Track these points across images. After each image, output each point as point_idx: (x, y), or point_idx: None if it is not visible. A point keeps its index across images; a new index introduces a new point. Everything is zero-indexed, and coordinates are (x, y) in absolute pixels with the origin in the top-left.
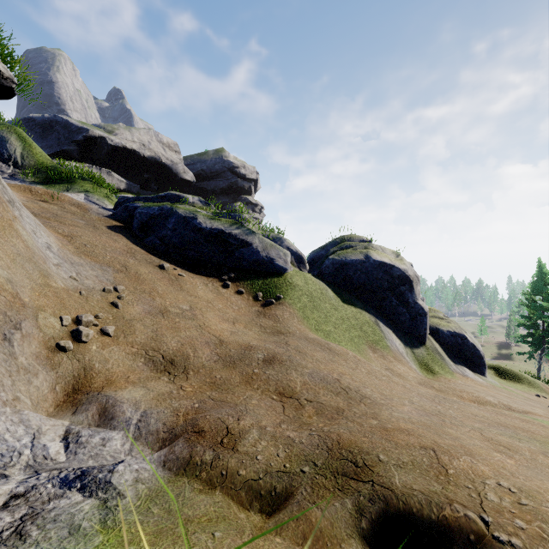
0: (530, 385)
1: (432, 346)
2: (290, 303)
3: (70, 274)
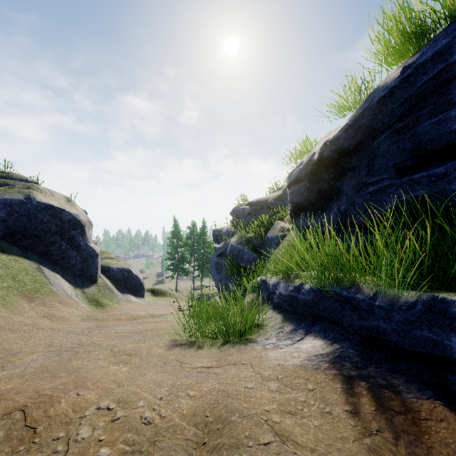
0: (171, 296)
1: (104, 282)
2: None
3: None
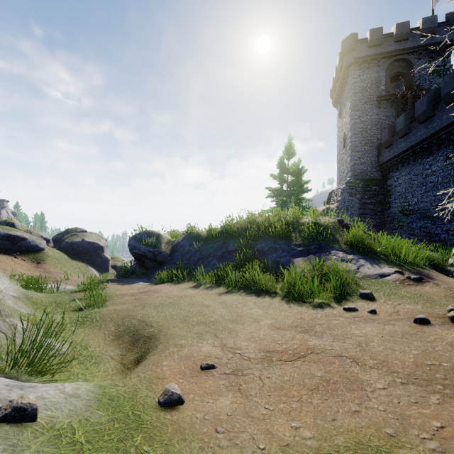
0: None
1: (112, 272)
2: (49, 262)
3: None
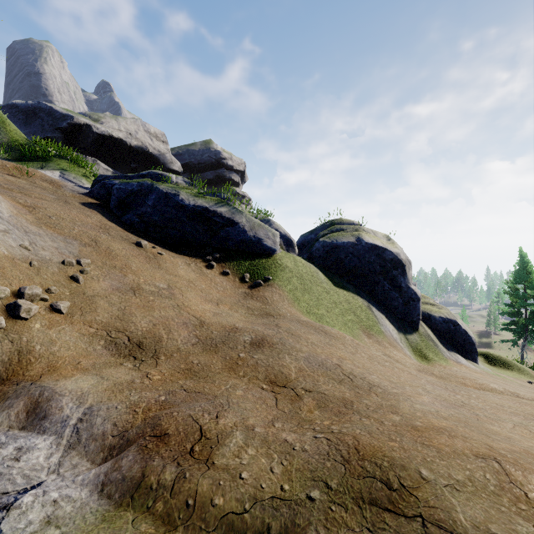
0: (520, 372)
1: (425, 332)
2: (279, 284)
3: (21, 243)
